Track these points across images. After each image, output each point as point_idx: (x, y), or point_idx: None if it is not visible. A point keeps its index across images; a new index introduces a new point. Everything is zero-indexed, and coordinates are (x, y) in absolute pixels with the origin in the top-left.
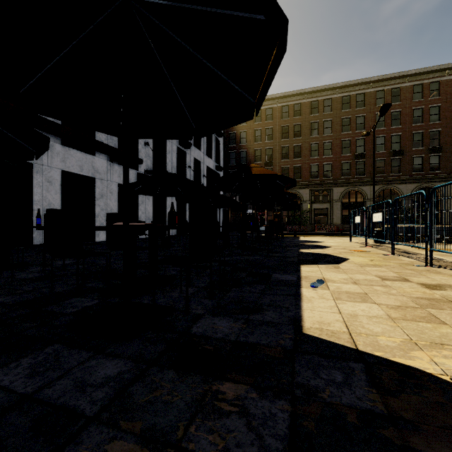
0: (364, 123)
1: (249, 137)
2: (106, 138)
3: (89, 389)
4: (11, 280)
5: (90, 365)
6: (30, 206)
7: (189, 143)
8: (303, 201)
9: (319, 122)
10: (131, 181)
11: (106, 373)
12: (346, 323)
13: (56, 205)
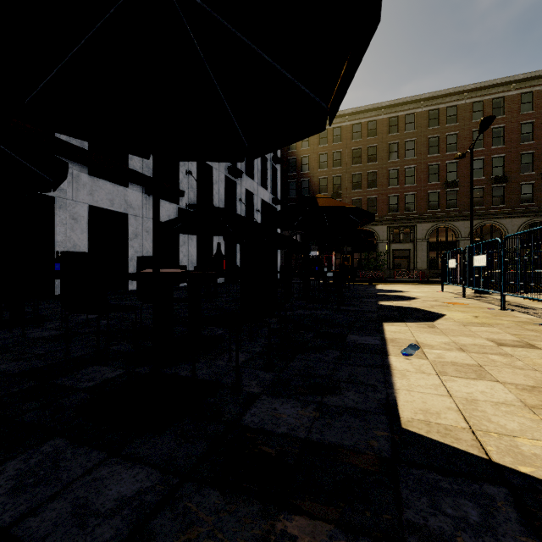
0: (457, 142)
1: (312, 163)
2: (142, 166)
3: (92, 521)
4: (21, 339)
5: (100, 476)
6: (52, 248)
7: (240, 171)
8: (379, 241)
9: (399, 143)
10: (171, 217)
11: (121, 492)
12: (463, 412)
13: (83, 247)
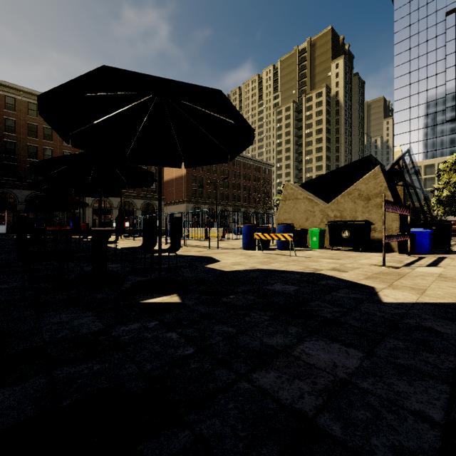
0: None
1: None
2: None
3: None
4: None
5: None
6: None
7: None
8: None
9: None
10: None
11: None
12: None
13: None
